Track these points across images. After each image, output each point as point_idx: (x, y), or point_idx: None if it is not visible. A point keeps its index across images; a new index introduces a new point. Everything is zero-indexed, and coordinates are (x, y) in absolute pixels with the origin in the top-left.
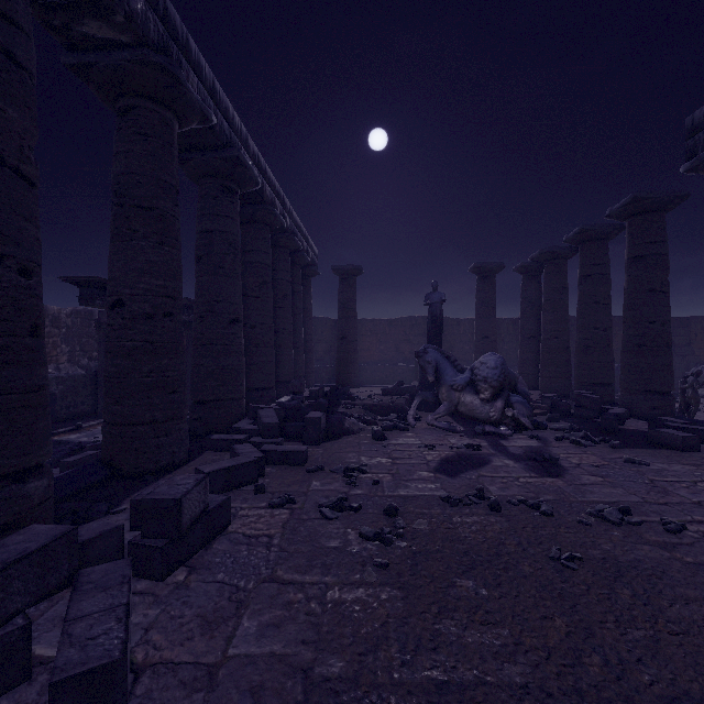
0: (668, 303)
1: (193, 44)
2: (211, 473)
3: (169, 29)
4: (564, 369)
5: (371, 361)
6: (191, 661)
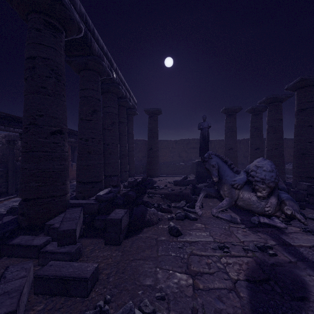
0: None
1: None
2: None
3: None
4: (281, 167)
5: (166, 161)
6: None
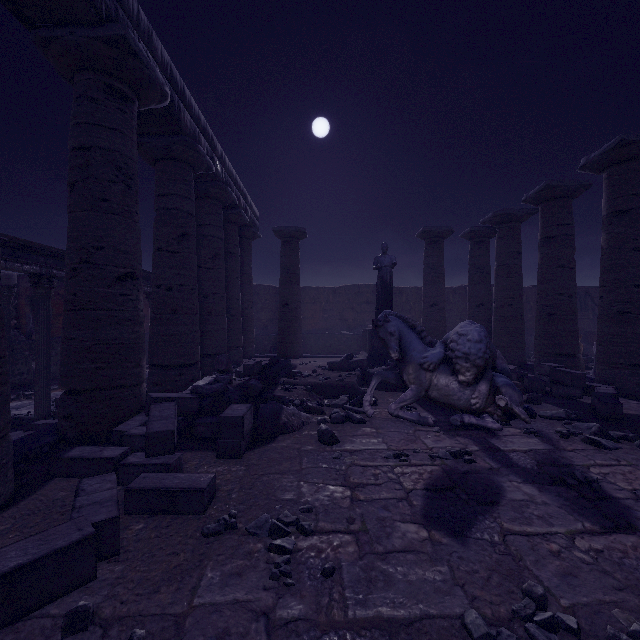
0: None
1: None
2: None
3: None
4: (519, 338)
5: (315, 329)
6: None
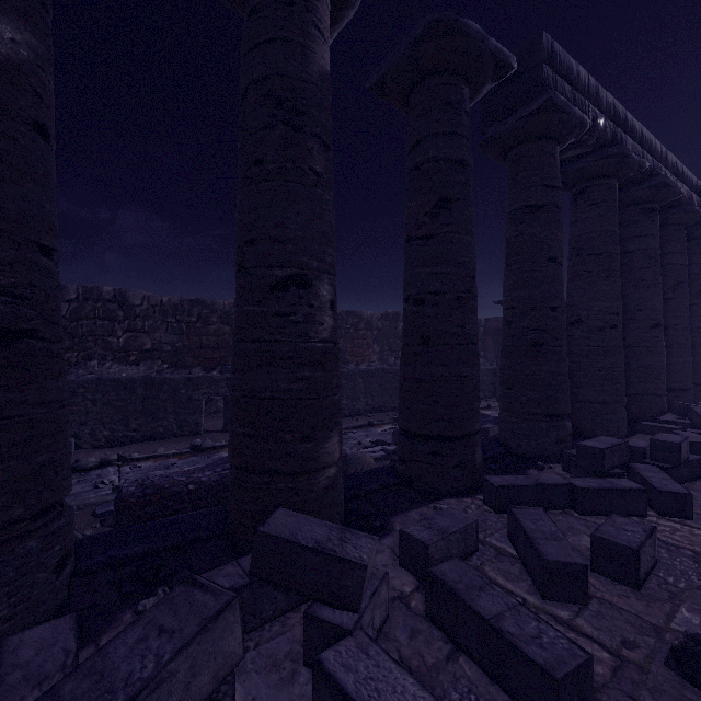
0: None
1: (628, 116)
2: None
3: (615, 121)
4: None
5: None
6: None
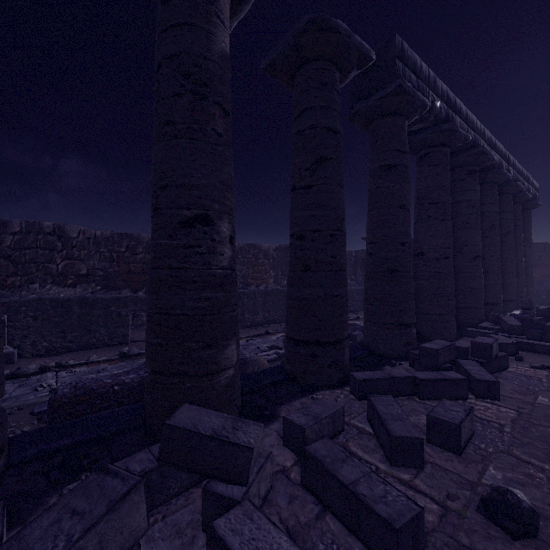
0: None
1: (457, 101)
2: None
3: (448, 104)
4: None
5: None
6: (518, 398)
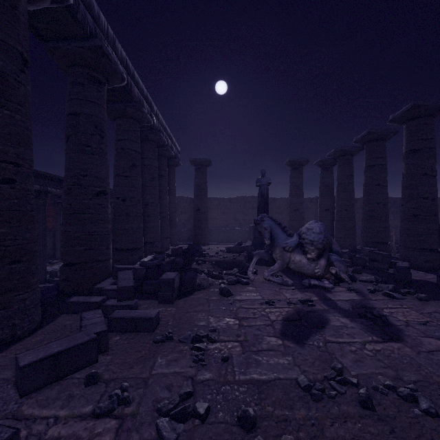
0: (436, 184)
1: None
2: (29, 366)
3: None
4: (352, 231)
5: (217, 226)
6: None
